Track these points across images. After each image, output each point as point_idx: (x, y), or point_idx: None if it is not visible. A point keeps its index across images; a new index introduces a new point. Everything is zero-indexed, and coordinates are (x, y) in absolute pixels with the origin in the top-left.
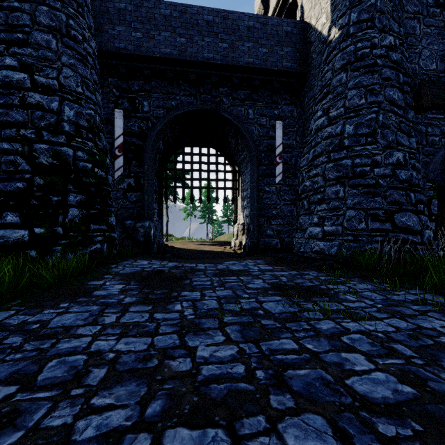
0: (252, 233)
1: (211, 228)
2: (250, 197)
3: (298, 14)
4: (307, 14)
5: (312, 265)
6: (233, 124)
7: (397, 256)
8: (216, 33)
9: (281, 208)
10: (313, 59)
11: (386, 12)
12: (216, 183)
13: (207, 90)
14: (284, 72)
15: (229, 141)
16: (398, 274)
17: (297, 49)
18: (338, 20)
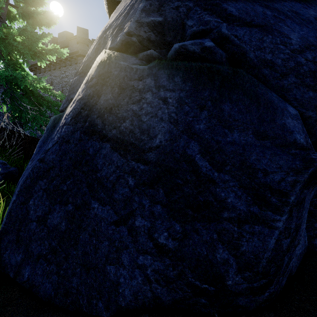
0: None
1: None
2: None
3: None
4: None
5: None
6: None
7: None
8: None
9: None
10: None
11: None
12: None
13: None
14: None
15: None
16: None
17: None
18: None
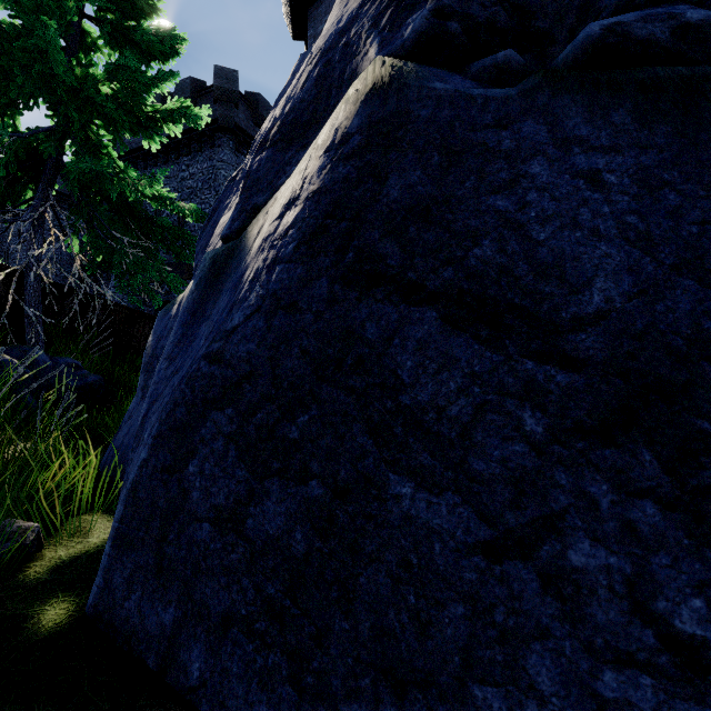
0: None
1: None
2: None
3: None
4: None
5: None
6: None
7: None
8: None
9: None
10: None
11: None
12: None
13: None
14: None
15: None
16: None
17: None
18: None
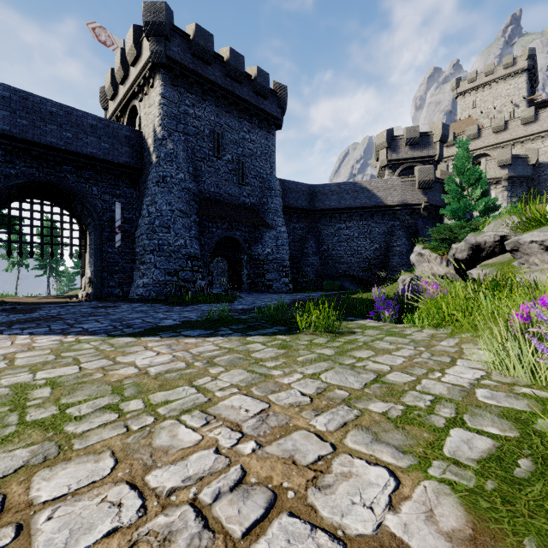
0: (96, 285)
1: (56, 282)
2: (94, 257)
3: (138, 122)
4: (143, 126)
5: (127, 301)
6: (77, 197)
7: (179, 294)
8: (60, 123)
9: (123, 265)
10: (146, 162)
11: (180, 158)
12: (61, 240)
13: (51, 166)
14: (124, 165)
15: (75, 205)
16: (167, 301)
17: (135, 151)
18: (156, 150)
